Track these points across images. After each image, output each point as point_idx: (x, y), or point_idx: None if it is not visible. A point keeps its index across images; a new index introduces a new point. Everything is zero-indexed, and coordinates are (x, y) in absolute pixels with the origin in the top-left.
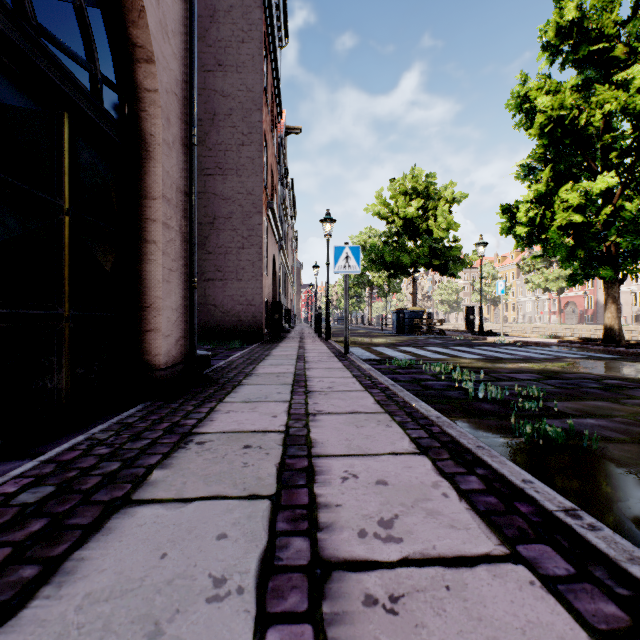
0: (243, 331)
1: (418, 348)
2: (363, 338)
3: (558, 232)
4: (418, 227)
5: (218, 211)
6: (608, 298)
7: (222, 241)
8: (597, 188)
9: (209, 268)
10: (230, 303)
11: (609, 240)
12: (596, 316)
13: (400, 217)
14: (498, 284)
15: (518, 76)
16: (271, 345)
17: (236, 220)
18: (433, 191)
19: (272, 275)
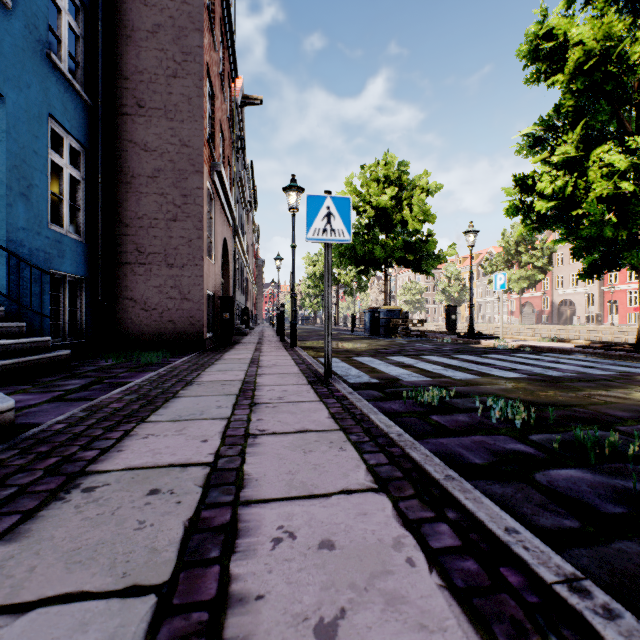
0: (175, 336)
1: (416, 358)
2: (336, 342)
3: (598, 205)
4: (392, 218)
5: (138, 166)
6: None
7: (144, 209)
8: None
9: (124, 247)
10: (156, 297)
11: None
12: (551, 316)
13: (372, 207)
14: (496, 277)
15: (536, 11)
16: (211, 357)
17: (165, 181)
18: (406, 181)
19: (224, 265)
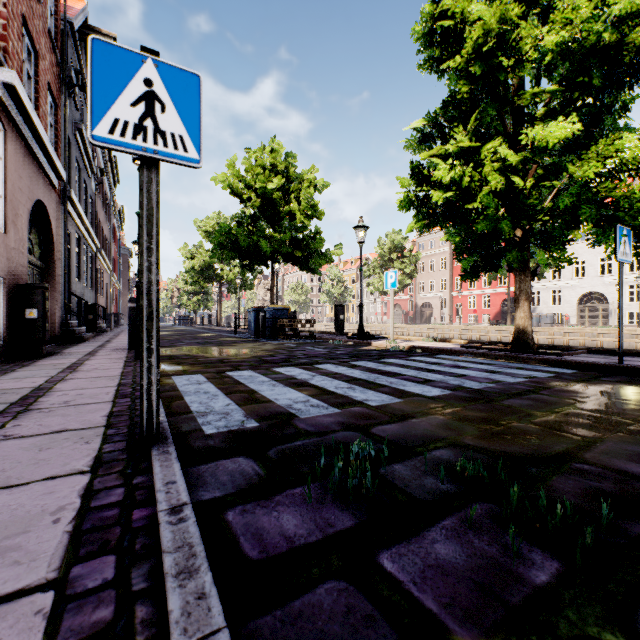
0: None
1: (310, 369)
2: (211, 348)
3: (493, 199)
4: (279, 210)
5: None
6: (521, 294)
7: None
8: (554, 136)
9: None
10: None
11: (537, 219)
12: (416, 317)
13: (258, 195)
14: (388, 275)
15: None
16: None
17: None
18: (294, 174)
19: (45, 242)
